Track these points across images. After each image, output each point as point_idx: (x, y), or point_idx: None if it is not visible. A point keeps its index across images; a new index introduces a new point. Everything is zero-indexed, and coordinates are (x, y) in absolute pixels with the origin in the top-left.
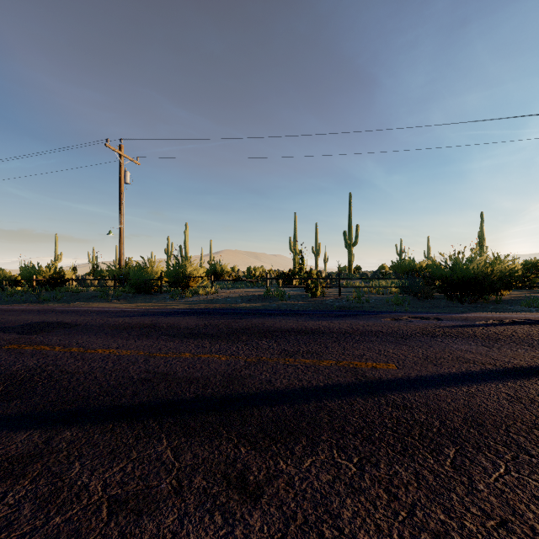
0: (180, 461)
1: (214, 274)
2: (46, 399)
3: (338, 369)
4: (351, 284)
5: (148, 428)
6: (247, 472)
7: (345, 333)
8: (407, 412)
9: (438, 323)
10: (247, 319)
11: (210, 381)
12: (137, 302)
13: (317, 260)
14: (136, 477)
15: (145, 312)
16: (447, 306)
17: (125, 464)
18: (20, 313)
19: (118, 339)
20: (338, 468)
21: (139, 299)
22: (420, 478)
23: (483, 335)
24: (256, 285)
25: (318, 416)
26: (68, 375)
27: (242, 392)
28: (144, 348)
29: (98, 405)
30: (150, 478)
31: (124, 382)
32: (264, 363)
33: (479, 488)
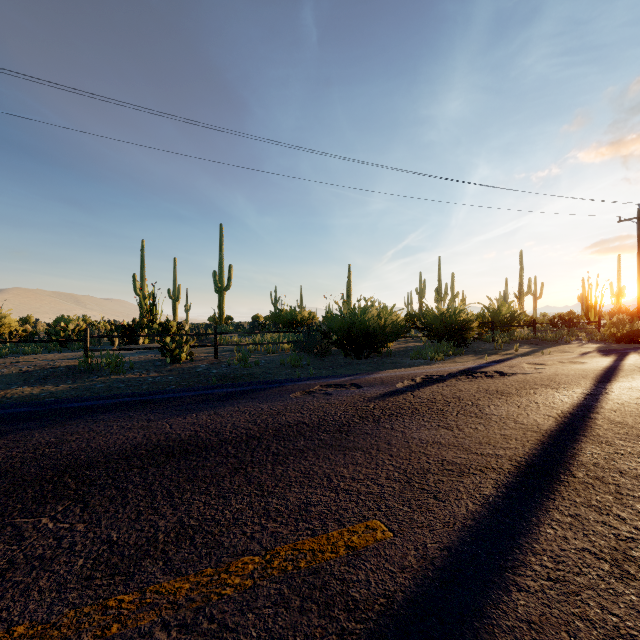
0: None
1: None
2: None
3: (277, 597)
4: (227, 339)
5: None
6: None
7: (249, 438)
8: None
9: (363, 393)
10: (16, 435)
11: None
12: None
13: (175, 308)
14: None
15: None
16: (348, 363)
17: None
18: None
19: None
20: None
21: None
22: None
23: (424, 407)
24: (68, 347)
25: None
26: None
27: None
28: None
29: None
30: None
31: None
32: None
33: None
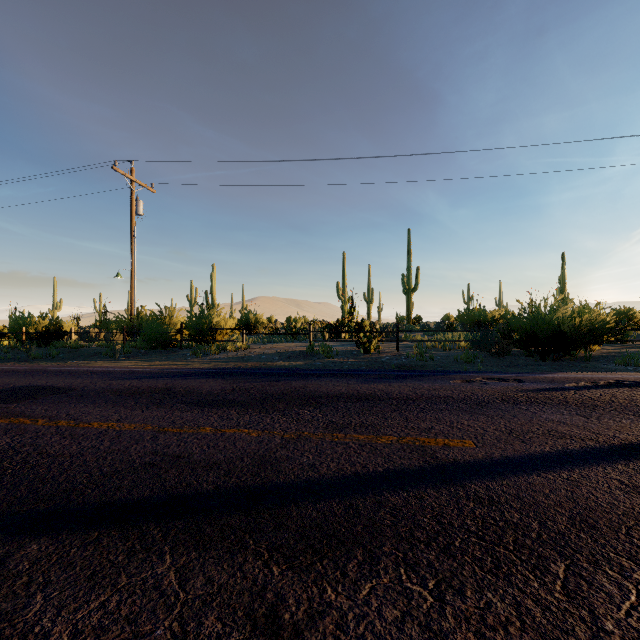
0: (187, 589)
1: (246, 325)
2: (13, 494)
3: (400, 448)
4: (411, 337)
5: (147, 537)
6: (280, 607)
7: (407, 399)
8: (494, 508)
9: (519, 386)
10: (285, 382)
11: (236, 467)
12: (151, 360)
13: (369, 309)
14: (121, 619)
15: (159, 372)
16: (527, 364)
17: (107, 596)
18: (1, 375)
19: (121, 409)
20: (408, 598)
21: (153, 356)
22: (523, 613)
23: (577, 401)
24: (297, 339)
25: (378, 516)
26: (49, 458)
27: (276, 481)
28: (153, 420)
29: (82, 503)
30: (141, 620)
31: (121, 469)
32: (306, 440)
33: (607, 629)
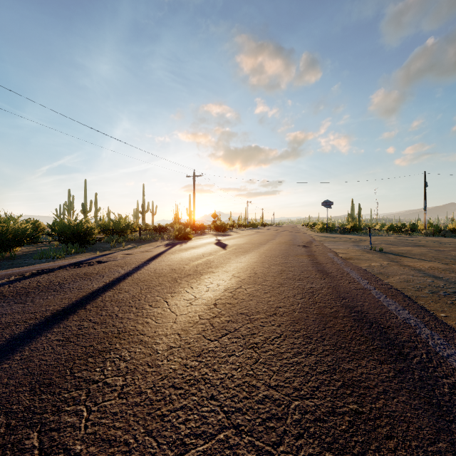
0: None
1: None
2: None
3: None
4: None
5: None
6: None
7: None
8: None
9: None
10: None
11: None
12: None
13: None
14: None
15: None
16: None
17: None
18: None
19: None
20: None
21: None
22: None
23: (13, 293)
24: None
25: None
26: None
27: None
28: None
29: None
30: None
31: None
32: None
33: (78, 451)
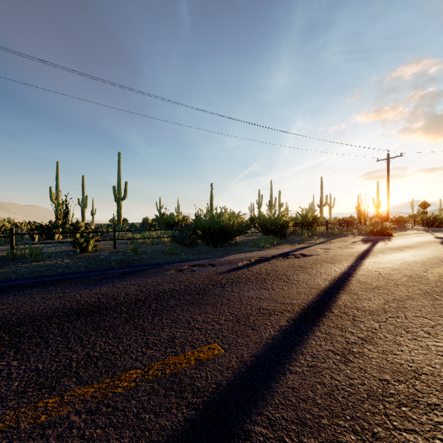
0: None
1: None
2: None
3: (151, 390)
4: (124, 235)
5: None
6: None
7: (137, 301)
8: None
9: (216, 270)
10: None
11: None
12: None
13: (84, 212)
14: None
15: None
16: (208, 251)
17: None
18: None
19: None
20: None
21: None
22: None
23: (253, 277)
24: None
25: None
26: None
27: None
28: None
29: None
30: None
31: None
32: None
33: None
